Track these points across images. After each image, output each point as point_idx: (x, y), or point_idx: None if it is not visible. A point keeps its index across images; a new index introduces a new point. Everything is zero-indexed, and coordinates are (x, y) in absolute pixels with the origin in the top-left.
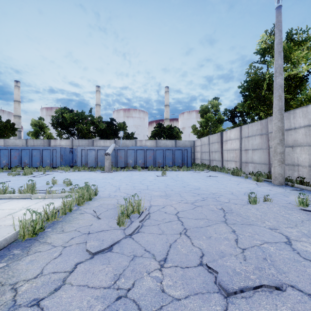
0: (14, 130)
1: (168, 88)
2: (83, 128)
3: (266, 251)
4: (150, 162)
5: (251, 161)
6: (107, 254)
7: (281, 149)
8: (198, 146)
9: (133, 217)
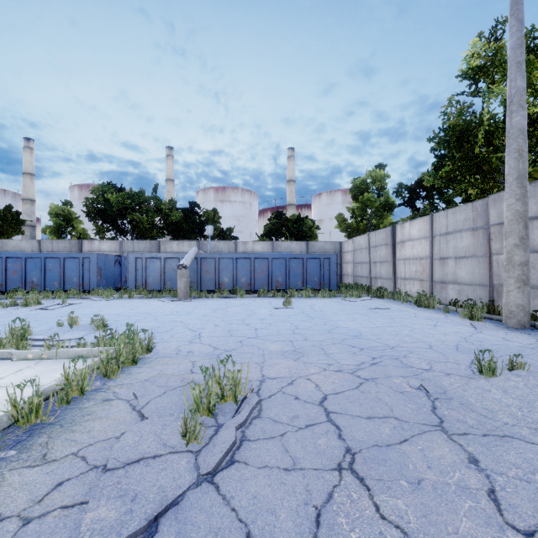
0: (19, 225)
1: (293, 150)
2: (142, 219)
3: None
4: (262, 281)
5: (453, 280)
6: None
7: (523, 257)
8: (347, 253)
9: (223, 414)
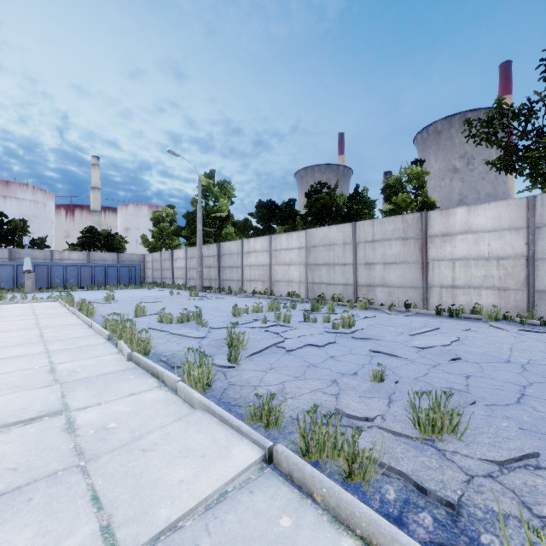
0: None
1: (98, 159)
2: None
3: (163, 301)
4: (87, 281)
5: (192, 278)
6: (111, 304)
7: (200, 269)
8: (149, 262)
9: (111, 301)
